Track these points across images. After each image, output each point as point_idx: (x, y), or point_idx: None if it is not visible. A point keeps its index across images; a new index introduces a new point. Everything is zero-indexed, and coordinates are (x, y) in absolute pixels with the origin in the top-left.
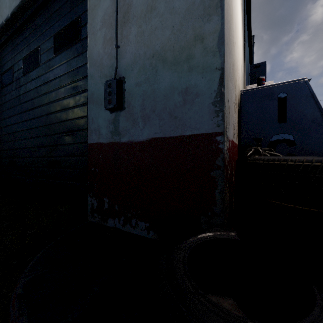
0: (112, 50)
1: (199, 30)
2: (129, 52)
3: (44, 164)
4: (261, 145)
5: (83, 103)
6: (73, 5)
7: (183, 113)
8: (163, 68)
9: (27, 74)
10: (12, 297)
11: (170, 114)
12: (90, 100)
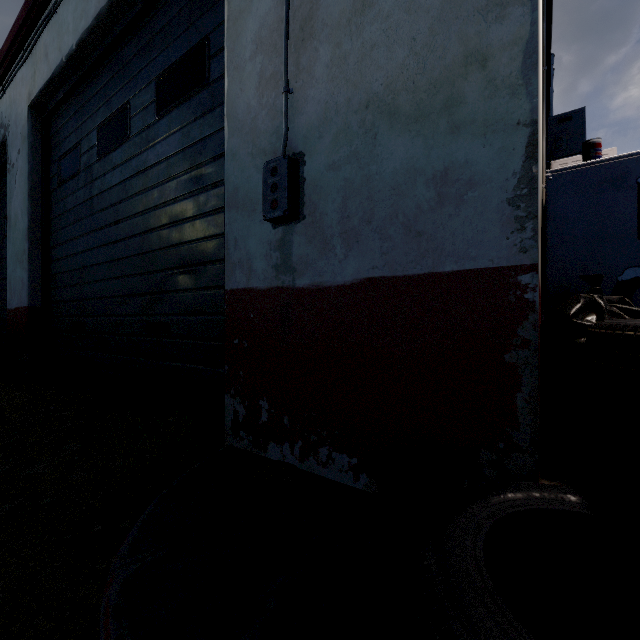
0: (276, 98)
1: (475, 42)
2: (313, 100)
3: (138, 329)
4: (602, 290)
5: (213, 208)
6: (195, 17)
7: (438, 224)
8: (391, 129)
9: (105, 157)
10: (102, 611)
11: (406, 228)
12: (230, 202)
